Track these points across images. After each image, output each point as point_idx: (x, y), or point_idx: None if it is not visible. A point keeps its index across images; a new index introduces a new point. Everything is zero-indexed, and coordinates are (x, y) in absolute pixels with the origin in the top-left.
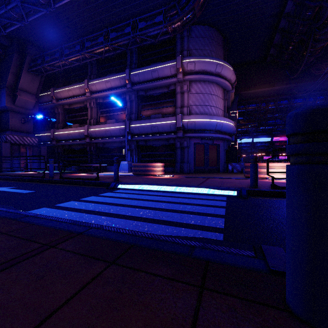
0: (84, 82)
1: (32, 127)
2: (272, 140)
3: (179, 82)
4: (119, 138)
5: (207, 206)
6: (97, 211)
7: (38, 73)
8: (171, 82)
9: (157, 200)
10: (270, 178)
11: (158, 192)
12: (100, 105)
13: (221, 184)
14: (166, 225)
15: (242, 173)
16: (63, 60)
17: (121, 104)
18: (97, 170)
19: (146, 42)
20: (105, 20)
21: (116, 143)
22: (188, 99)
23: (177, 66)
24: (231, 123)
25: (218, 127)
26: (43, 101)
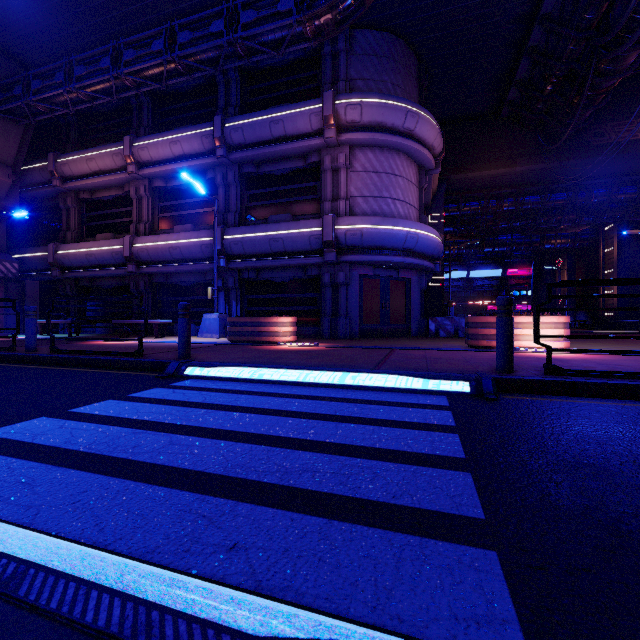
0: (123, 141)
1: (4, 239)
2: (505, 274)
3: (329, 148)
4: (200, 263)
5: (410, 428)
6: (95, 454)
7: (17, 118)
8: (312, 147)
9: (276, 410)
10: (524, 348)
11: (281, 385)
12: (160, 193)
13: (427, 363)
14: (300, 511)
15: (457, 338)
16: (73, 90)
17: (203, 191)
18: (152, 332)
19: (259, 57)
20: (169, 5)
21: (193, 274)
22: (347, 183)
23: (324, 113)
24: (435, 236)
25: (408, 243)
26: (32, 182)
